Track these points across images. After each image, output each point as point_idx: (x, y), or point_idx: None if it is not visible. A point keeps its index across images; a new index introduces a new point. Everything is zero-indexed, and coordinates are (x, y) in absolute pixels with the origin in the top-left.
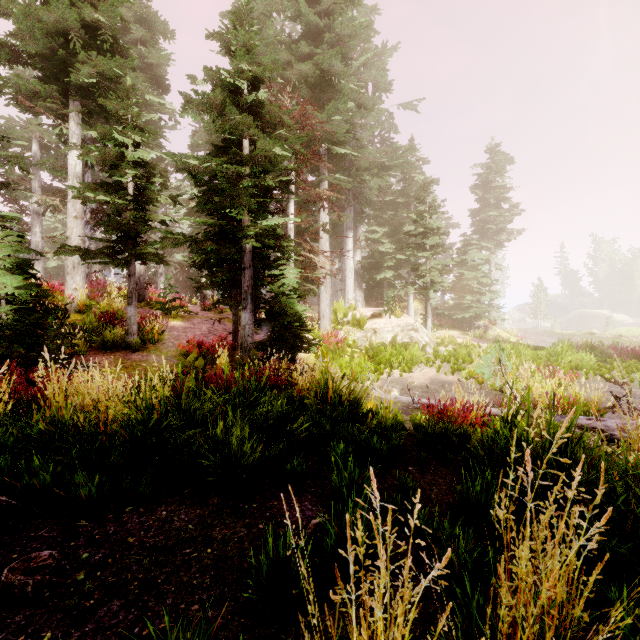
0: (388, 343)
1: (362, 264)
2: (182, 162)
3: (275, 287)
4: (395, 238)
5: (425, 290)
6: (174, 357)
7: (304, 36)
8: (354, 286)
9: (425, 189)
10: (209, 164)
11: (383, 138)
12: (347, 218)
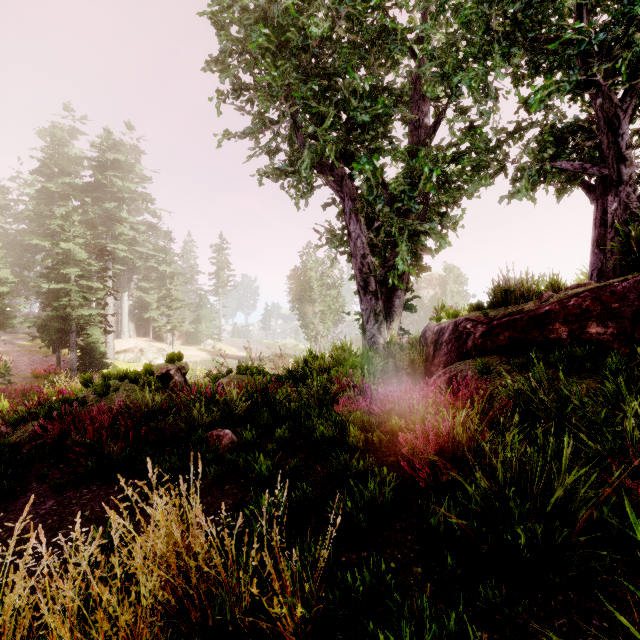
0: (150, 359)
1: (134, 306)
2: (38, 285)
3: (89, 339)
4: (157, 292)
5: (172, 330)
6: (27, 378)
7: (96, 184)
8: (128, 320)
9: (172, 277)
10: (55, 287)
11: (150, 224)
12: (125, 291)
